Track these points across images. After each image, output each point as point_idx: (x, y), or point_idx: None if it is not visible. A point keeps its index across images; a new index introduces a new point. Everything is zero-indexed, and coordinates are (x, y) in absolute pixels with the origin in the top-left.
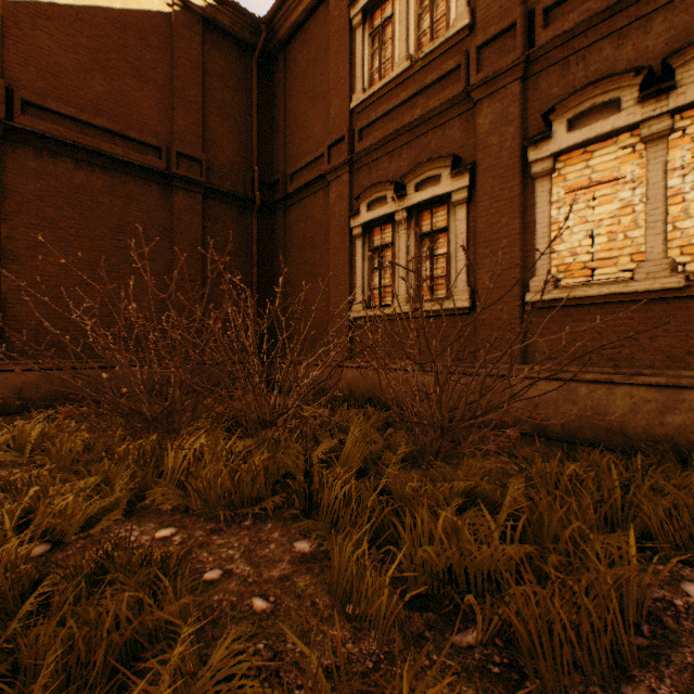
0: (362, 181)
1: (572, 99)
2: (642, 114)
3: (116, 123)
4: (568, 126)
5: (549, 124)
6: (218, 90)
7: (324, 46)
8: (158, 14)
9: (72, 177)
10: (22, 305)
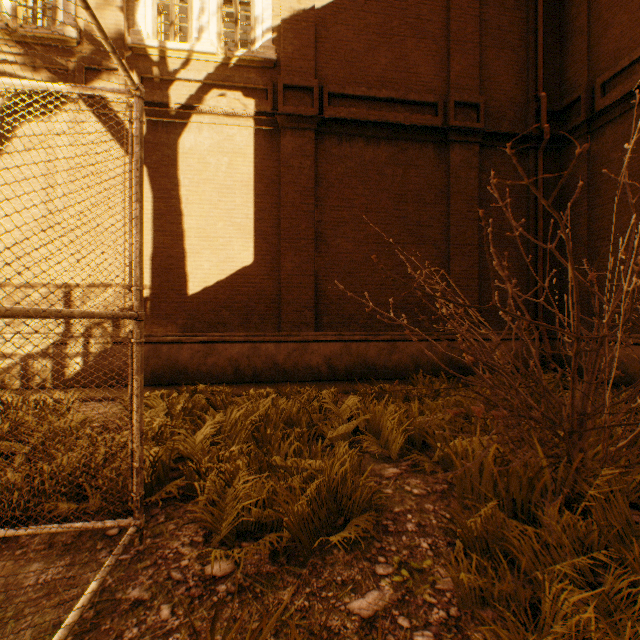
0: None
1: None
2: None
3: (396, 90)
4: None
5: None
6: (493, 18)
7: None
8: None
9: (362, 155)
10: (327, 281)
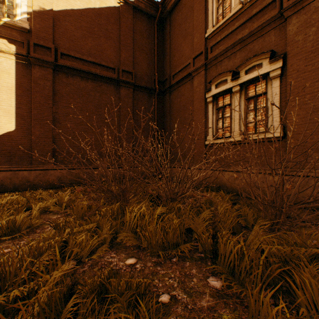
0: (212, 73)
1: None
2: None
3: (97, 59)
4: None
5: None
6: (139, 39)
7: (190, 9)
8: (114, 8)
9: (79, 84)
10: (60, 141)
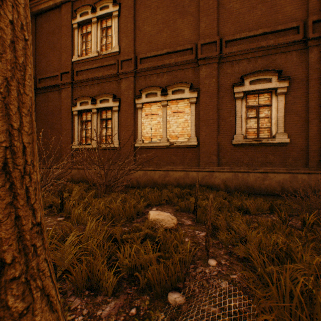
0: (78, 92)
1: (146, 89)
2: (161, 99)
3: None
4: (146, 96)
5: (141, 93)
6: None
7: (59, 27)
8: None
9: None
10: None
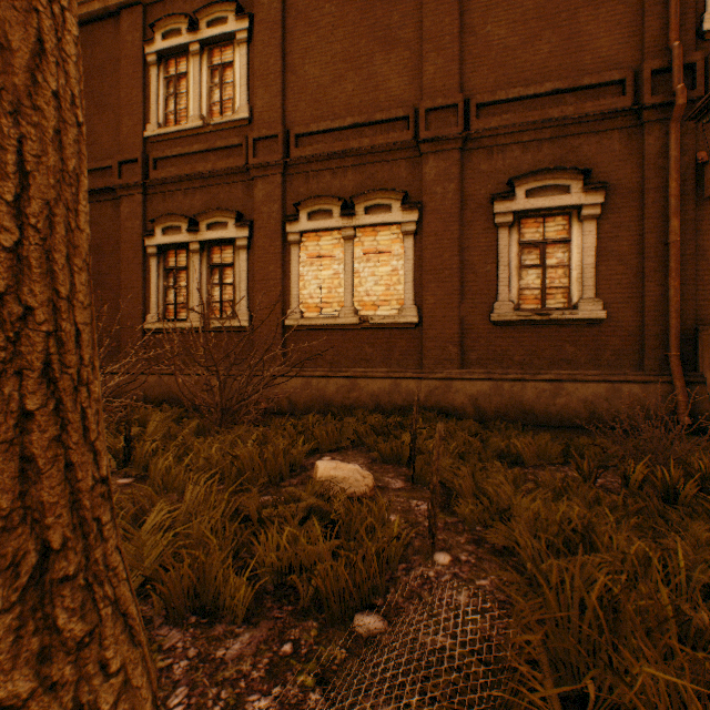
0: (158, 206)
1: (310, 201)
2: (342, 224)
3: None
4: (309, 216)
5: (299, 211)
6: None
7: (114, 60)
8: None
9: None
10: None
